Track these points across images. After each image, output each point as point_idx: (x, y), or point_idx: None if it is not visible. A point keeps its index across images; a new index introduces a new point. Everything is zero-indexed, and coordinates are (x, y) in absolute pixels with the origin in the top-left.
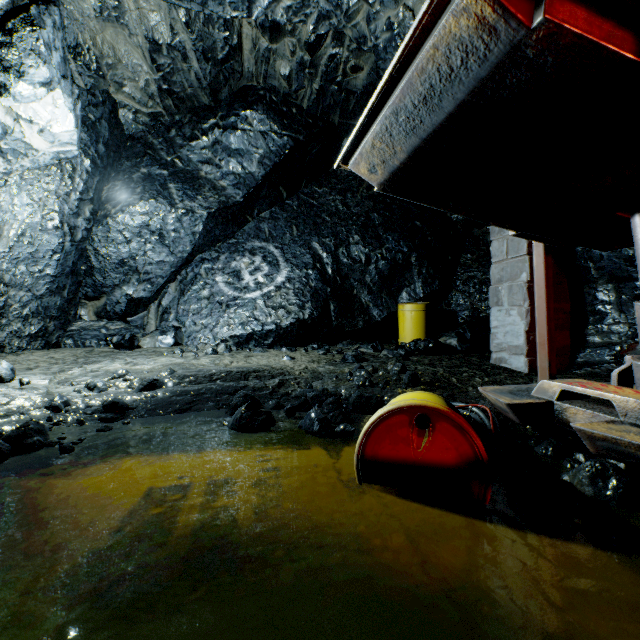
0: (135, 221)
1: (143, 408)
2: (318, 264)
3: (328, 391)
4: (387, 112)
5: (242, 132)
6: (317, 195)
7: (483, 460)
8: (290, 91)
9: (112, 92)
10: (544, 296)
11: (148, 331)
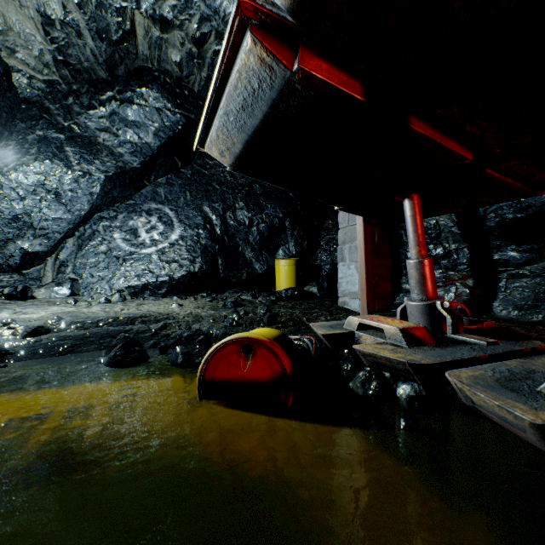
0: (29, 180)
1: (24, 352)
2: (208, 225)
3: (201, 331)
4: (221, 113)
5: (138, 106)
6: (209, 166)
7: (287, 375)
8: (182, 76)
9: (4, 56)
10: (364, 255)
11: (44, 283)
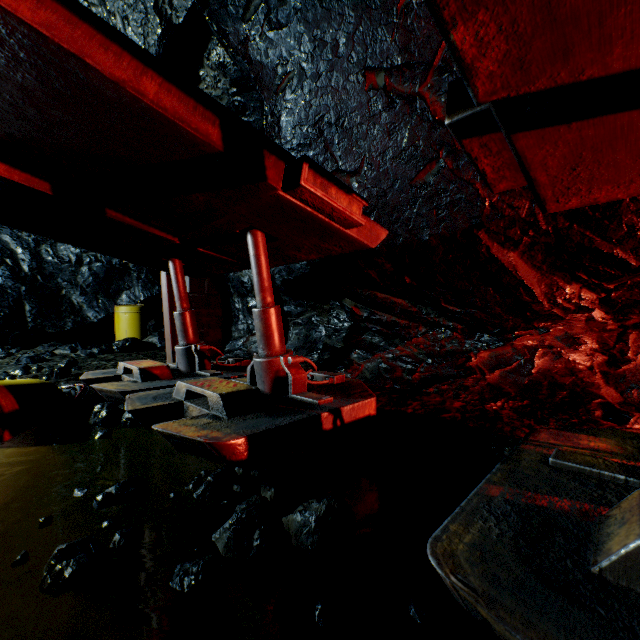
0: None
1: None
2: (9, 260)
3: None
4: None
5: None
6: None
7: (5, 414)
8: None
9: None
10: (168, 305)
11: None
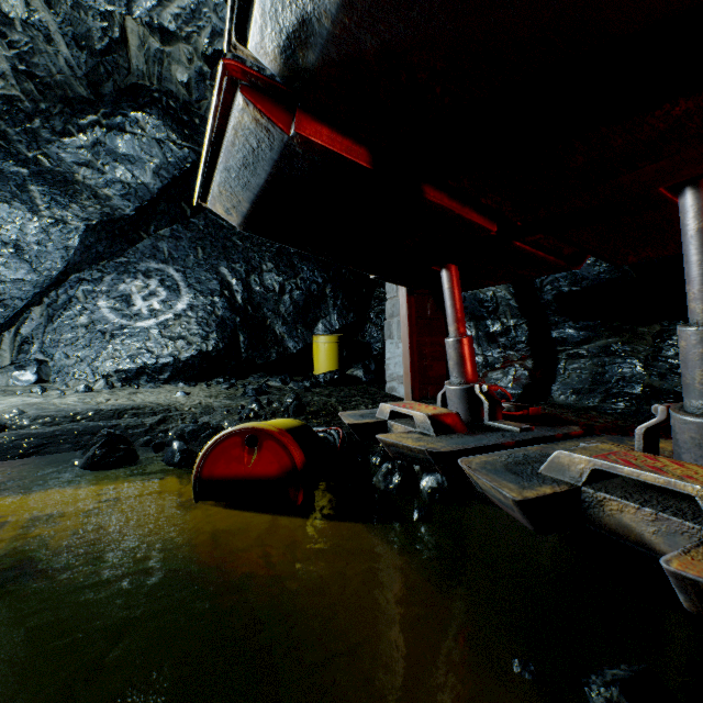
0: None
1: None
2: (226, 291)
3: (210, 425)
4: (221, 168)
5: (132, 136)
6: None
7: (297, 469)
8: (191, 100)
9: None
10: (407, 331)
11: None
